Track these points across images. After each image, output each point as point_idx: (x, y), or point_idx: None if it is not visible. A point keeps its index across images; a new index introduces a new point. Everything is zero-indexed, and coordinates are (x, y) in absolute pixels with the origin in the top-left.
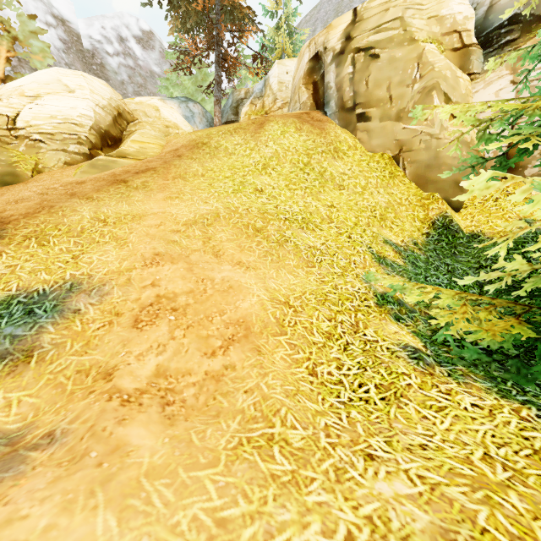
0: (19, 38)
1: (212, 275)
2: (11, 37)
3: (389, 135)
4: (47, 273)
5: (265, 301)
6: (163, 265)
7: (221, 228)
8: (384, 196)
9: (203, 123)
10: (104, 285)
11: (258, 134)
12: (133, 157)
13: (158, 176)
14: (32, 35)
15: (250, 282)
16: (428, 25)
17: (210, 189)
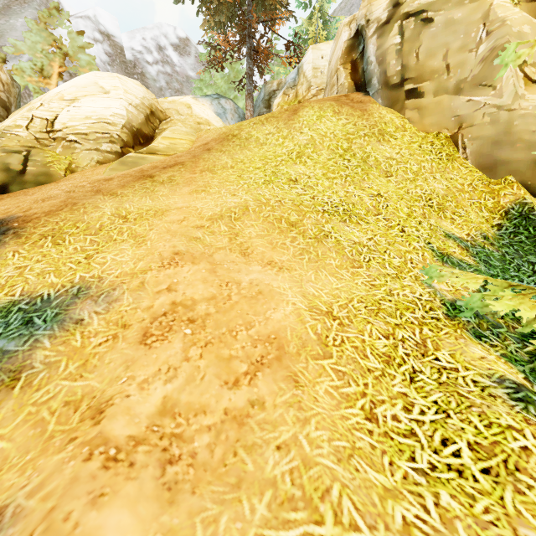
0: (69, 54)
1: (238, 278)
2: (62, 54)
3: (445, 111)
4: (56, 275)
5: (303, 310)
6: (182, 265)
7: (250, 223)
8: (441, 182)
9: (235, 119)
10: (114, 289)
11: (291, 121)
12: (163, 153)
13: (185, 170)
14: (80, 49)
15: (284, 286)
16: None
17: (239, 181)
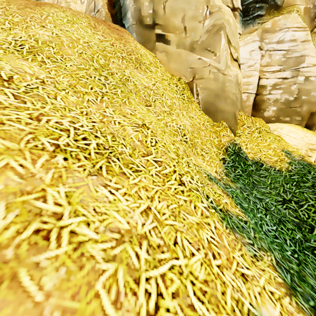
0: None
1: None
2: None
3: (184, 62)
4: None
5: None
6: None
7: None
8: (187, 119)
9: None
10: None
11: (29, 9)
12: None
13: None
14: None
15: None
16: None
17: None
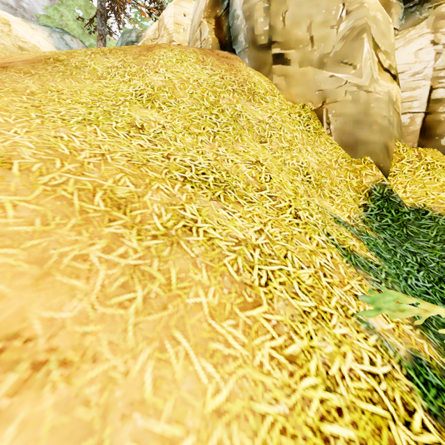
0: None
1: None
2: None
3: (310, 84)
4: None
5: None
6: None
7: None
8: (313, 155)
9: None
10: None
11: (143, 56)
12: None
13: None
14: None
15: None
16: None
17: (27, 112)
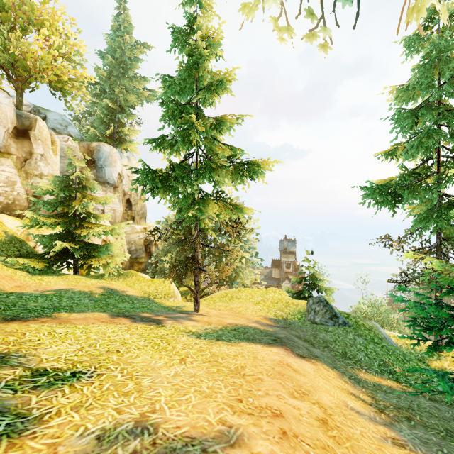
0: None
1: None
2: None
3: None
4: None
5: None
6: None
7: None
8: None
9: None
10: None
11: None
12: None
13: None
14: None
15: None
16: None
17: None
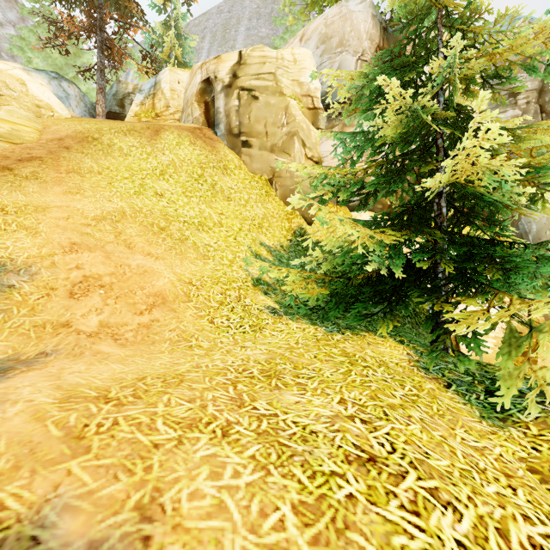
0: None
1: (128, 263)
2: None
3: (265, 162)
4: None
5: (175, 281)
6: (82, 252)
7: (130, 225)
8: (261, 209)
9: (80, 108)
10: (30, 267)
11: (154, 141)
12: (7, 140)
13: (48, 167)
14: None
15: (161, 268)
16: (292, 85)
17: (111, 188)
